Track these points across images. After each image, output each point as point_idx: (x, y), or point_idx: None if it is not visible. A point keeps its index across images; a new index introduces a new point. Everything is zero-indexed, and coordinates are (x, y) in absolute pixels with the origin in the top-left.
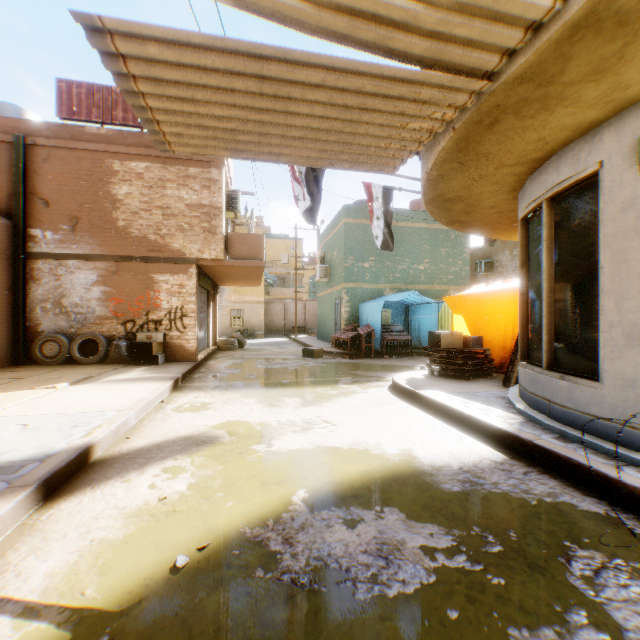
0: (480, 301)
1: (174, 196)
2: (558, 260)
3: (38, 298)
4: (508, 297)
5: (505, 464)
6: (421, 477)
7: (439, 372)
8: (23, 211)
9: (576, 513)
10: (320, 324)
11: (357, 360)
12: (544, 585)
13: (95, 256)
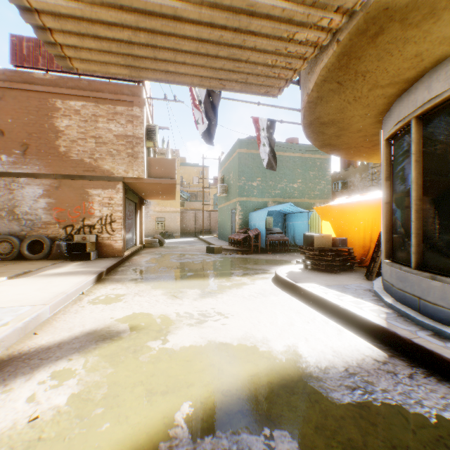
0: (343, 210)
1: (105, 128)
2: (426, 171)
3: None
4: (367, 207)
5: (387, 363)
6: (309, 382)
7: (312, 266)
8: None
9: None
10: (220, 228)
11: (247, 255)
12: None
13: (41, 175)
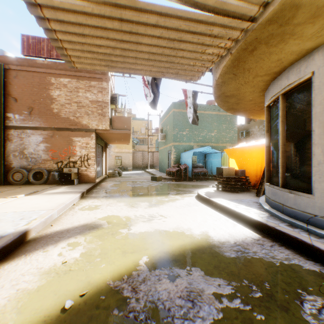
0: (243, 151)
1: (83, 96)
2: (288, 127)
3: (11, 150)
4: (258, 149)
5: (260, 240)
6: (213, 248)
7: (222, 188)
8: (3, 104)
9: (302, 271)
10: (160, 164)
11: (179, 182)
12: (288, 320)
13: (41, 128)
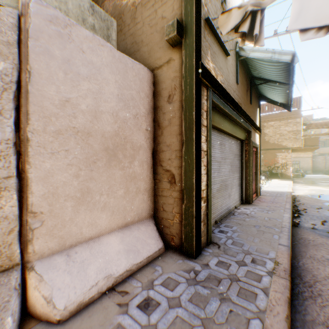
0: None
1: (282, 129)
2: None
3: None
4: None
5: None
6: None
7: None
8: None
9: None
10: None
11: None
12: None
13: None
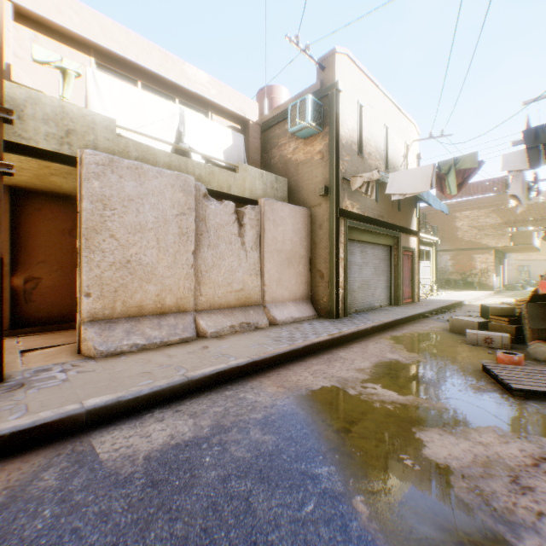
0: None
1: (482, 222)
2: None
3: None
4: None
5: None
6: None
7: None
8: None
9: None
10: None
11: None
12: None
13: (448, 250)
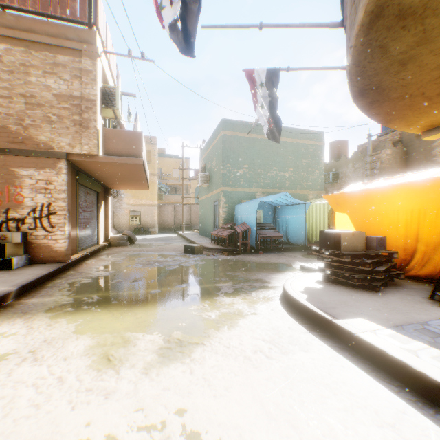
0: (370, 198)
1: (40, 84)
2: None
3: None
4: (410, 192)
5: None
6: None
7: (337, 279)
8: None
9: None
10: (202, 223)
11: (235, 256)
12: None
13: None
